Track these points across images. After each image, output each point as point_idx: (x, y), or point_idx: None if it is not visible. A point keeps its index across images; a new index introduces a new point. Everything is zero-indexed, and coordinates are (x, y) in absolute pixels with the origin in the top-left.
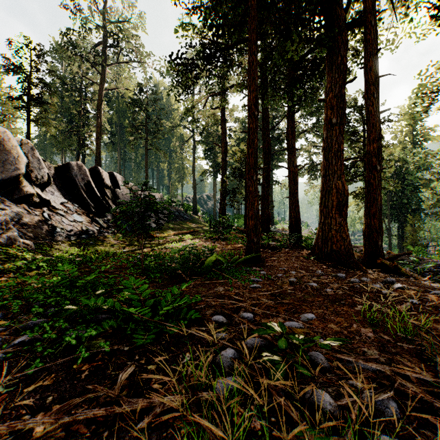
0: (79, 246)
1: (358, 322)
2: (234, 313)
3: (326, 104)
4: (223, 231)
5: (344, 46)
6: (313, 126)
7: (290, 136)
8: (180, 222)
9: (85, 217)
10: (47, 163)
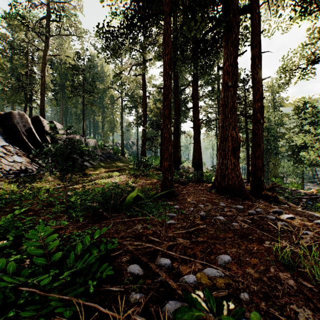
0: (16, 184)
1: (274, 265)
2: (151, 262)
3: (223, 71)
4: (144, 169)
5: (237, 26)
6: (209, 92)
7: (194, 97)
8: (110, 162)
9: (25, 158)
10: None
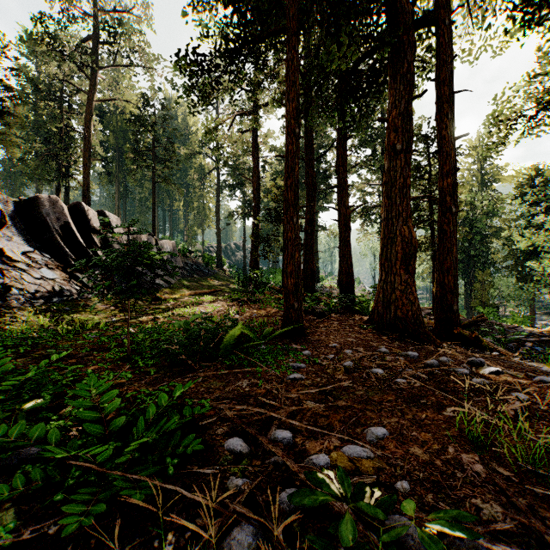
0: (46, 314)
1: (455, 443)
2: (262, 435)
3: (388, 125)
4: (255, 290)
5: (411, 50)
6: (367, 159)
7: (341, 168)
8: (199, 278)
9: (60, 272)
10: (2, 195)
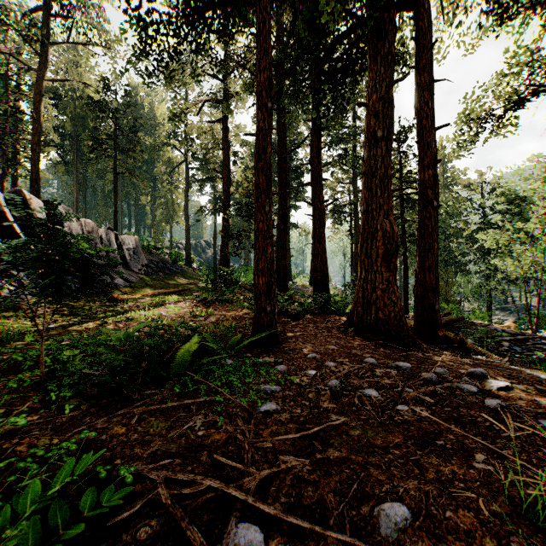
0: None
1: (518, 535)
2: None
3: (367, 110)
4: (225, 289)
5: (393, 29)
6: (338, 157)
7: (315, 160)
8: (165, 276)
9: None
10: None
